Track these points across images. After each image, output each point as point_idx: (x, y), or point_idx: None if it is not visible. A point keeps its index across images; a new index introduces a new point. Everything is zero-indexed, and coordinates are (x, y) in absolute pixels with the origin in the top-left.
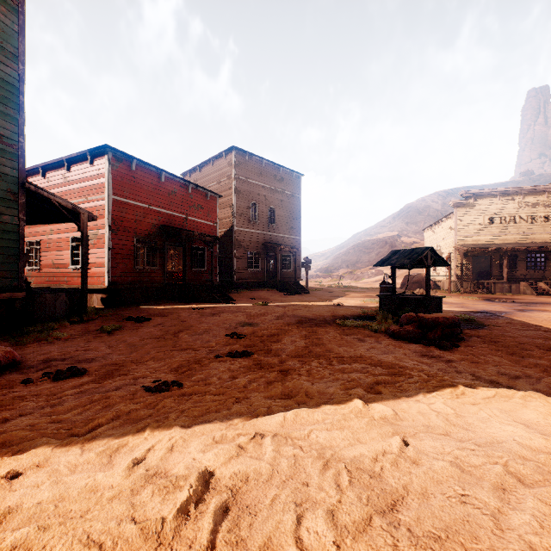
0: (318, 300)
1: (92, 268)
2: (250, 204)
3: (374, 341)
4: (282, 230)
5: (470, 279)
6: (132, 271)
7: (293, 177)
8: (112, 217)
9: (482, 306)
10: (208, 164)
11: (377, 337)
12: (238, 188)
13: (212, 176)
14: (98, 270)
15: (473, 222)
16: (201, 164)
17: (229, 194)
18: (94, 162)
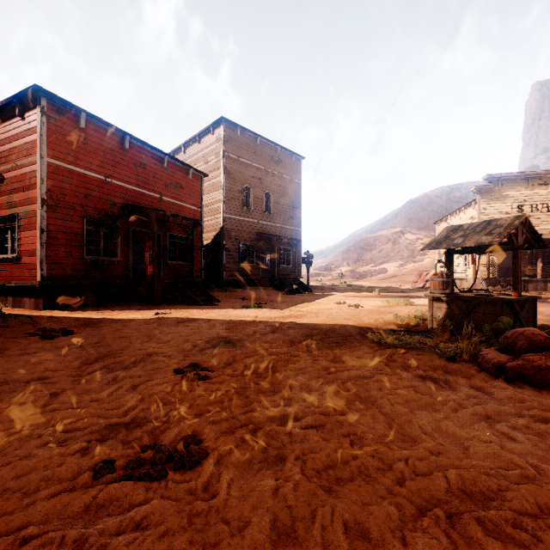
0: (325, 300)
1: (22, 257)
2: (243, 187)
3: (472, 387)
4: (280, 219)
5: (496, 276)
6: (80, 262)
7: (292, 160)
8: (47, 187)
9: (544, 308)
10: (194, 142)
11: (466, 374)
12: (227, 168)
13: (198, 156)
14: (29, 261)
15: (499, 211)
16: (186, 142)
17: (217, 175)
18: (24, 113)
